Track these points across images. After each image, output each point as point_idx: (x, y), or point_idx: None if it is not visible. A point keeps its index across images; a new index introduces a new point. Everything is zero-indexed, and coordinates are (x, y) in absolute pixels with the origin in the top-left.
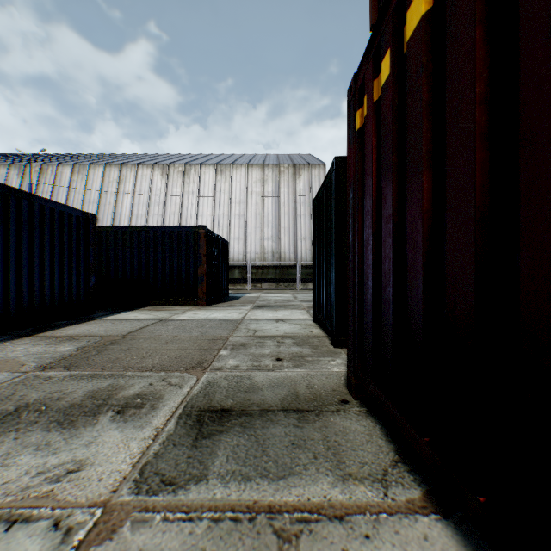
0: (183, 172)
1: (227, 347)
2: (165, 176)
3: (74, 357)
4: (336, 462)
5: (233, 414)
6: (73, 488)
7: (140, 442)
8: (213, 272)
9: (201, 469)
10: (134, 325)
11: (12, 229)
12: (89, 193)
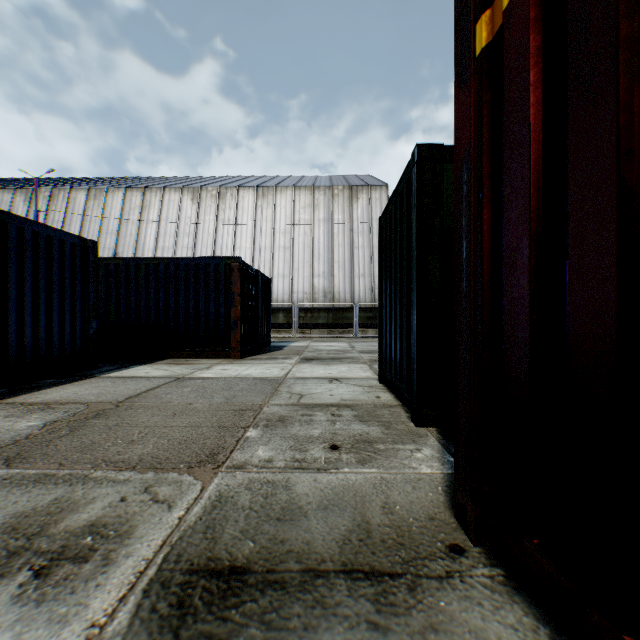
0: (218, 196)
1: (259, 423)
2: (196, 201)
3: (31, 440)
4: None
5: (250, 583)
6: None
7: None
8: (251, 316)
9: None
10: (140, 386)
11: None
12: (106, 222)
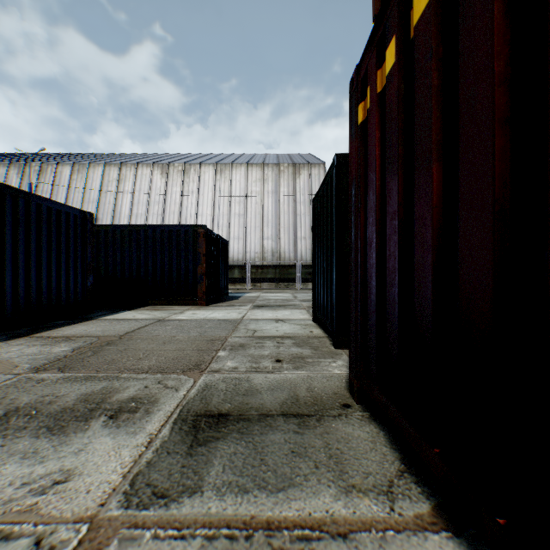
0: (183, 171)
1: (226, 348)
2: (165, 175)
3: (69, 358)
4: (338, 472)
5: (231, 419)
6: (59, 501)
7: (133, 449)
8: (213, 271)
9: (195, 480)
10: (132, 325)
11: (8, 228)
12: (88, 192)
